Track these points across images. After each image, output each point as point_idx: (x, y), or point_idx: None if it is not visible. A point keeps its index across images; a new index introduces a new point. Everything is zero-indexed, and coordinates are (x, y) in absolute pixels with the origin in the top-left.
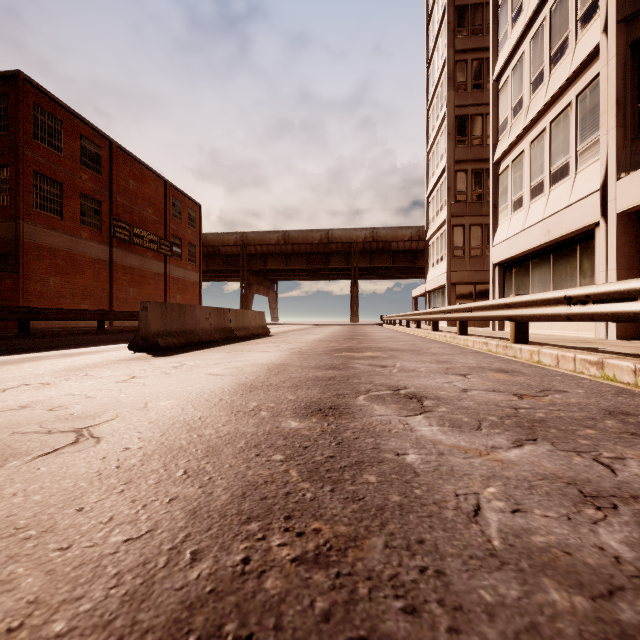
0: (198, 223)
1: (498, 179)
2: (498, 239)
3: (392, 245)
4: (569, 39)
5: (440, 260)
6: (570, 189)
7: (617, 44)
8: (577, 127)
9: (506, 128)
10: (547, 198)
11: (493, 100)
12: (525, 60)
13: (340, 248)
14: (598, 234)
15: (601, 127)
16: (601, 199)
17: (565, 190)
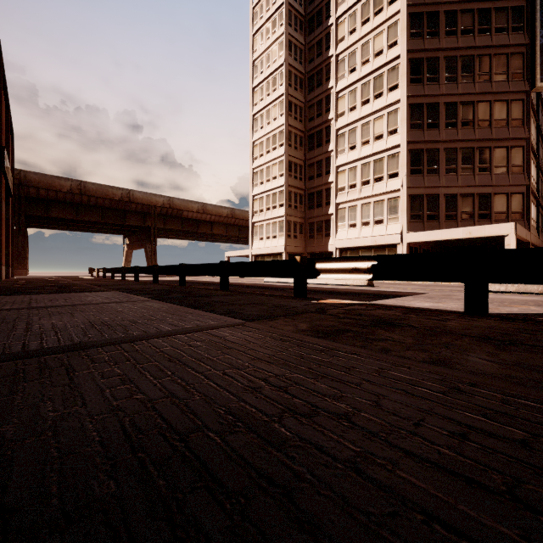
0: (10, 157)
1: (338, 210)
2: (340, 237)
3: (184, 213)
4: (384, 178)
5: (273, 237)
6: (385, 229)
7: (406, 193)
8: (388, 209)
9: (344, 191)
10: (372, 229)
11: (335, 174)
12: (358, 170)
13: (139, 208)
14: (398, 247)
15: (401, 215)
16: (401, 237)
17: (383, 229)
